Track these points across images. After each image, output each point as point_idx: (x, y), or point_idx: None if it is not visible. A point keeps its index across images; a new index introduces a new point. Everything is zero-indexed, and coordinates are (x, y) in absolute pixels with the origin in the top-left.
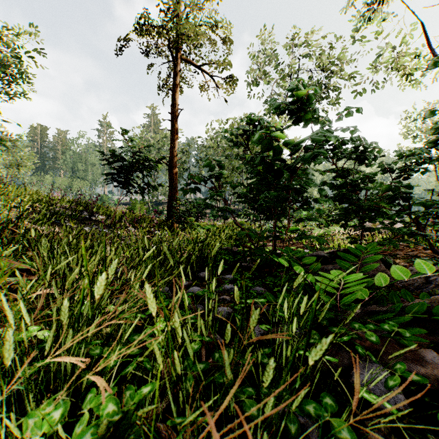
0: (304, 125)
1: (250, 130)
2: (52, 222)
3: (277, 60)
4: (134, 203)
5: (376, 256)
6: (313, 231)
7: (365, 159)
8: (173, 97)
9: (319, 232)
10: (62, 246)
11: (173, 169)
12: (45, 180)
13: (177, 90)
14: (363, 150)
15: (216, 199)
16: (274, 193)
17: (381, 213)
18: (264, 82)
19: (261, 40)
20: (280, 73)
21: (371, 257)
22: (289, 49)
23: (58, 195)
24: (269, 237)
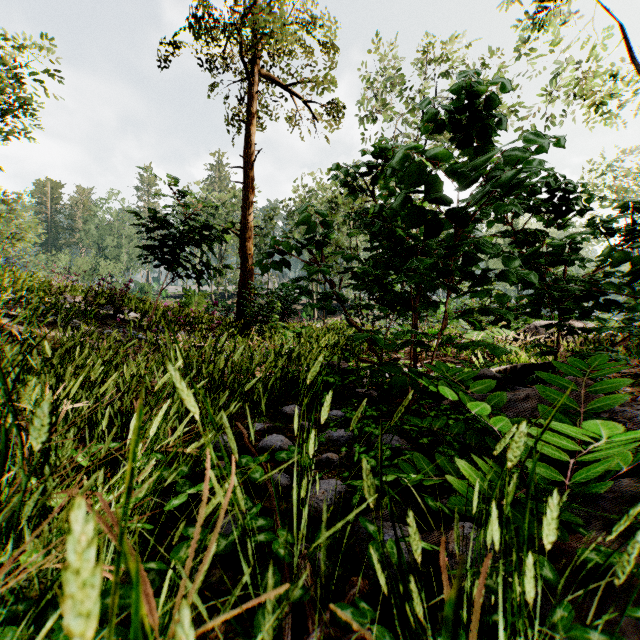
0: (462, 154)
1: (370, 163)
2: (51, 322)
3: (402, 84)
4: (188, 295)
5: (618, 379)
6: (466, 336)
7: (568, 212)
8: (247, 131)
9: (476, 337)
10: (3, 362)
11: (246, 241)
12: (58, 261)
13: (252, 121)
14: (563, 196)
15: (313, 280)
16: (424, 262)
17: (604, 302)
18: (383, 116)
19: (379, 53)
20: (406, 101)
21: (606, 382)
22: (420, 67)
23: (69, 281)
24: (407, 345)
